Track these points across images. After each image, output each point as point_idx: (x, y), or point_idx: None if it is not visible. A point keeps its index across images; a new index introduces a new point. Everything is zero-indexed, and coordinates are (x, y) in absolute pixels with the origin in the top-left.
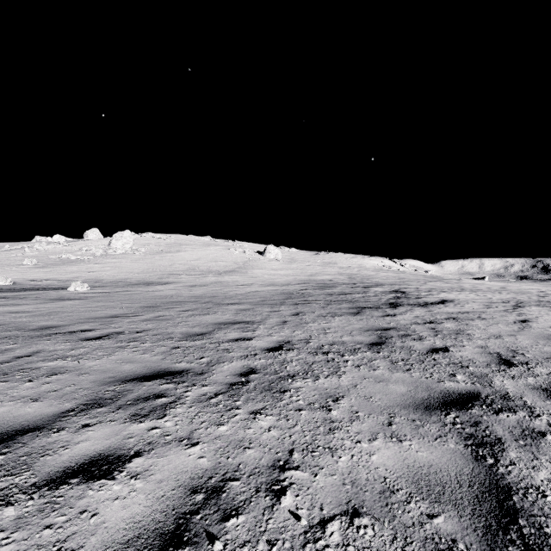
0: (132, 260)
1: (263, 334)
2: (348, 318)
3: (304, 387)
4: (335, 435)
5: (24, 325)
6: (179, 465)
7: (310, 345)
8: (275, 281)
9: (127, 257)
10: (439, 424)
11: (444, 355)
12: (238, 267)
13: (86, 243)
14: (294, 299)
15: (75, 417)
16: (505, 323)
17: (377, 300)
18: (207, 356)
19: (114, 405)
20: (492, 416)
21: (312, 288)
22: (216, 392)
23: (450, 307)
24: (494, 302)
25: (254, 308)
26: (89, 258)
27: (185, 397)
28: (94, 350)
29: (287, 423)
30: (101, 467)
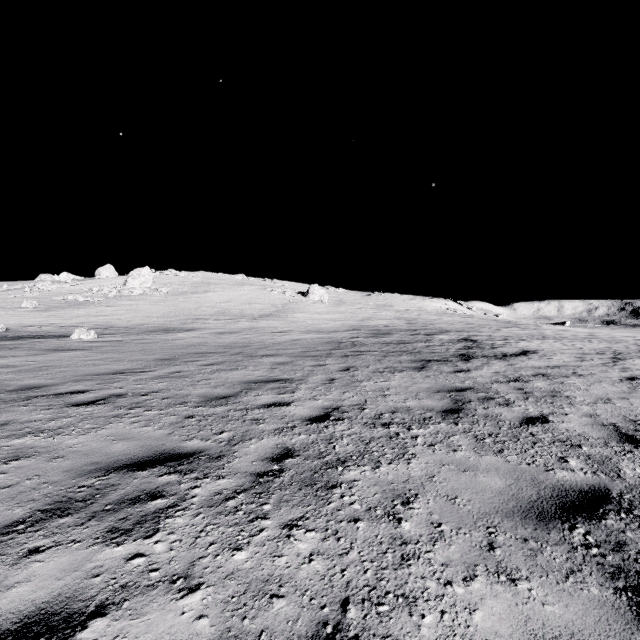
0: (151, 302)
1: (304, 397)
2: (411, 374)
3: (360, 480)
4: (411, 569)
5: (1, 385)
6: (163, 635)
7: (365, 413)
8: (320, 328)
9: (146, 299)
10: (565, 548)
11: (544, 429)
12: (276, 310)
13: (98, 282)
14: (343, 349)
15: (22, 534)
16: (610, 381)
17: (444, 351)
18: (228, 430)
19: (85, 511)
20: (638, 531)
21: (365, 336)
22: (236, 488)
23: (535, 360)
24: (587, 353)
25: (294, 361)
26: (100, 300)
27: (191, 497)
28: (80, 421)
29: (338, 545)
30: (34, 639)
